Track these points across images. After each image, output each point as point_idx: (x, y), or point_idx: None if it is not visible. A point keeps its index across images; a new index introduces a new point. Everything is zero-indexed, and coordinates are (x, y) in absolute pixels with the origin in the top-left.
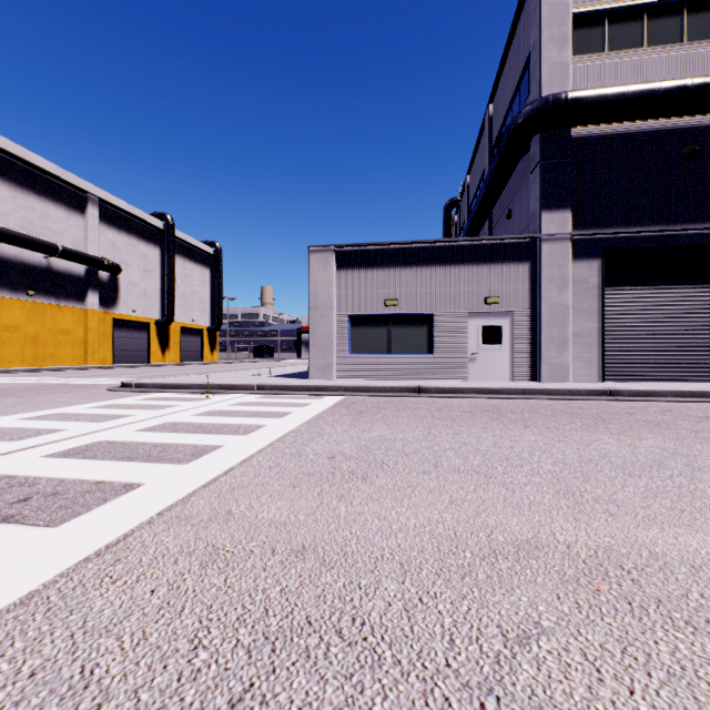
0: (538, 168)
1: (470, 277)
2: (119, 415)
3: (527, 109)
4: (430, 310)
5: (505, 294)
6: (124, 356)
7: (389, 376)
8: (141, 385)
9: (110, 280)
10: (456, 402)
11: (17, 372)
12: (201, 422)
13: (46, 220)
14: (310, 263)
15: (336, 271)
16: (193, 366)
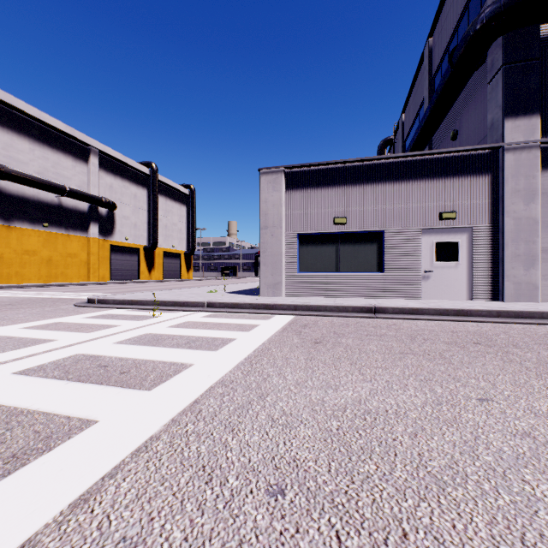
0: (501, 73)
1: (423, 193)
2: (37, 340)
3: (491, 7)
4: (381, 227)
5: (462, 209)
6: (119, 274)
7: (338, 294)
8: (103, 301)
9: (108, 214)
10: (424, 326)
11: (31, 287)
12: (115, 355)
13: (57, 167)
14: (260, 185)
15: (285, 191)
16: (171, 282)
